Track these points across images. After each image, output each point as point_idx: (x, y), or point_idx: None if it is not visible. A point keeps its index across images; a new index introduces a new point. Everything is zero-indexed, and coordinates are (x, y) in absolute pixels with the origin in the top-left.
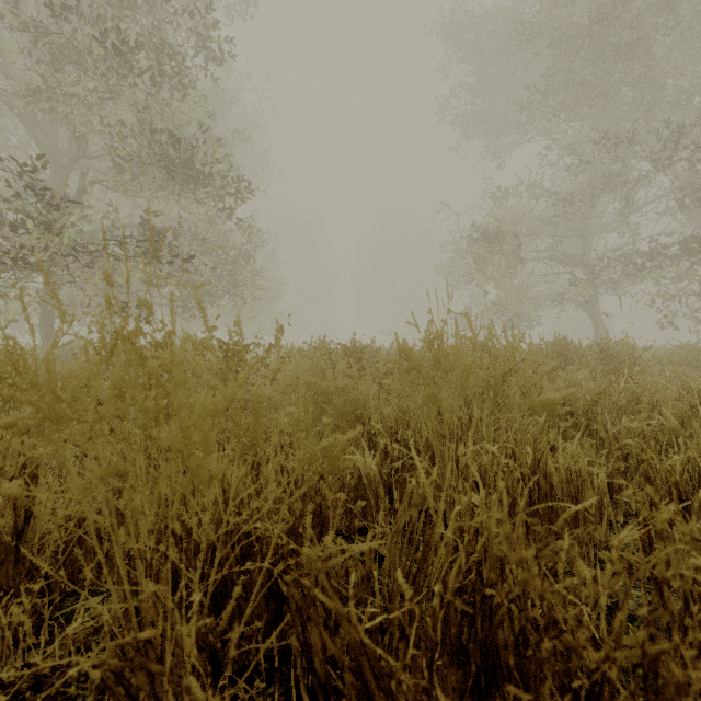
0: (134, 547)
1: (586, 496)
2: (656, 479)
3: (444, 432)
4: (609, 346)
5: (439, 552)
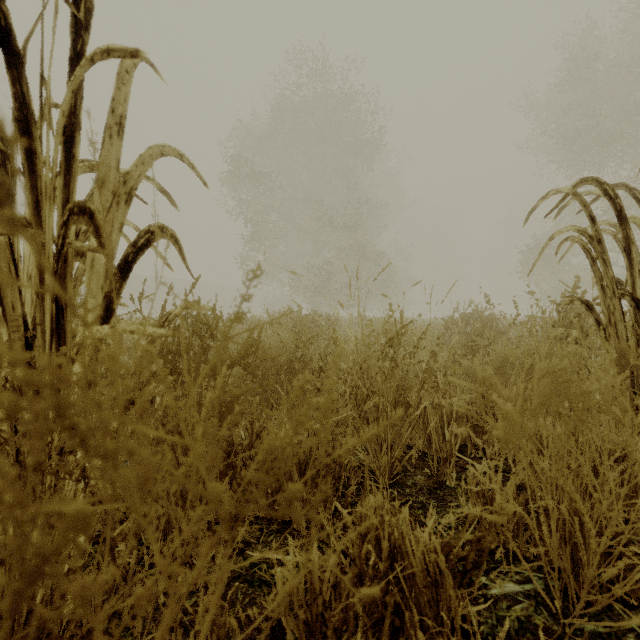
0: None
1: None
2: None
3: None
4: None
5: None
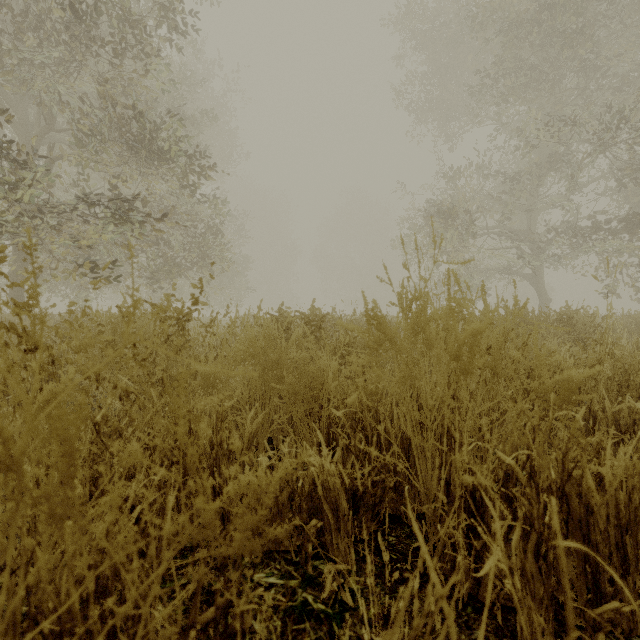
0: None
1: None
2: None
3: (423, 421)
4: (569, 315)
5: None
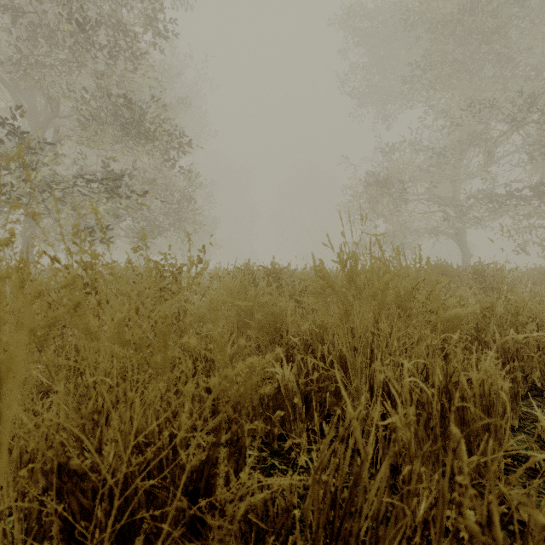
0: (0, 508)
1: (498, 410)
2: (537, 383)
3: (356, 345)
4: (481, 268)
5: (370, 497)
